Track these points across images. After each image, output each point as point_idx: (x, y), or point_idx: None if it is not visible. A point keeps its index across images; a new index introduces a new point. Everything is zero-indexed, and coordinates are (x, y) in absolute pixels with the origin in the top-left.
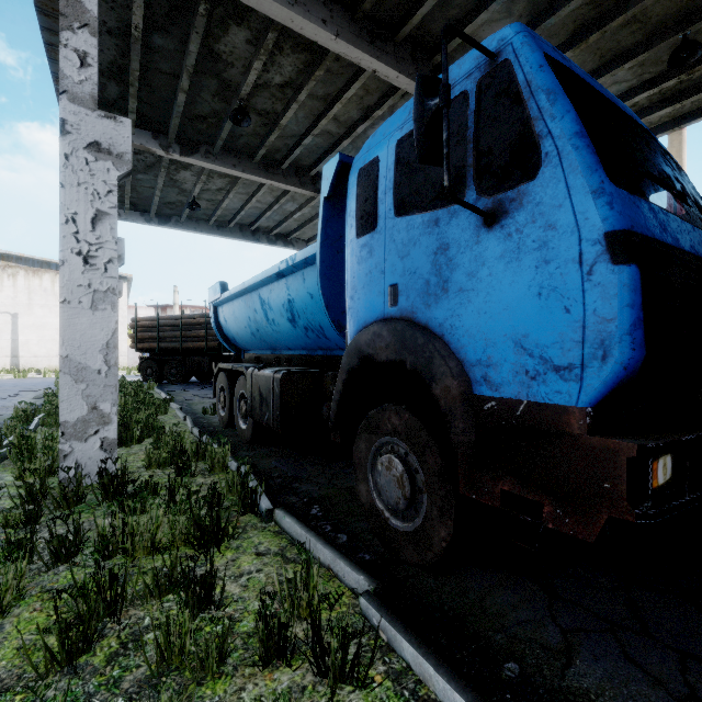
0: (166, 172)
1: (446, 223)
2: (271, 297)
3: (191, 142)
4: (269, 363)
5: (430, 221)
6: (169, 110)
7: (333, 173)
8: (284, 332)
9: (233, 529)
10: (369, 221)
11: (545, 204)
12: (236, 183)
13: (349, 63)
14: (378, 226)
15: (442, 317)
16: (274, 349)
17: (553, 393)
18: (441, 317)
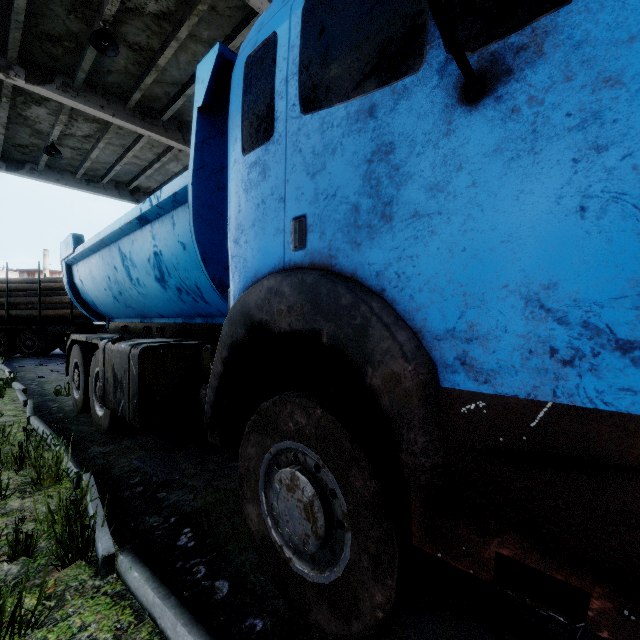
0: (10, 105)
1: (390, 109)
2: (133, 250)
3: (42, 68)
4: (138, 333)
5: (360, 110)
6: (5, 18)
7: (211, 72)
8: (153, 295)
9: (31, 613)
10: (260, 142)
11: (596, 41)
12: (107, 131)
13: (237, 4)
14: (276, 132)
15: (382, 261)
16: (144, 316)
17: (615, 391)
18: (380, 261)
